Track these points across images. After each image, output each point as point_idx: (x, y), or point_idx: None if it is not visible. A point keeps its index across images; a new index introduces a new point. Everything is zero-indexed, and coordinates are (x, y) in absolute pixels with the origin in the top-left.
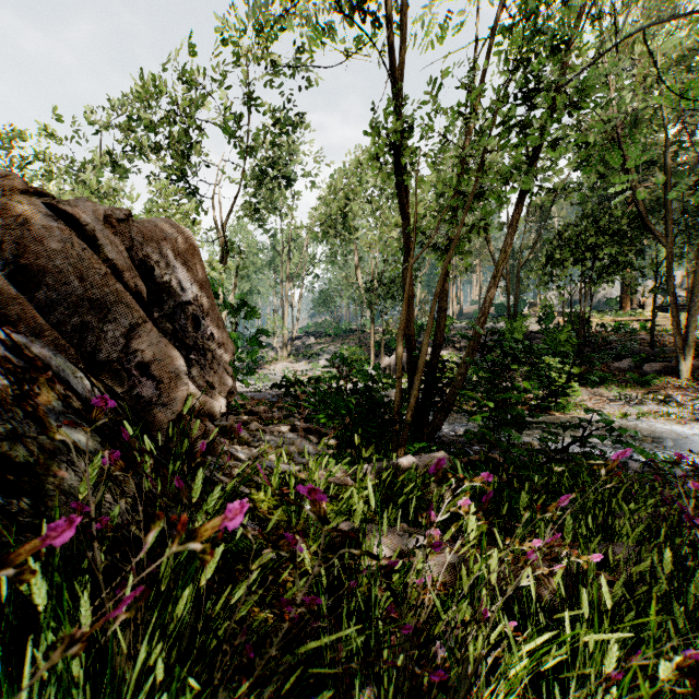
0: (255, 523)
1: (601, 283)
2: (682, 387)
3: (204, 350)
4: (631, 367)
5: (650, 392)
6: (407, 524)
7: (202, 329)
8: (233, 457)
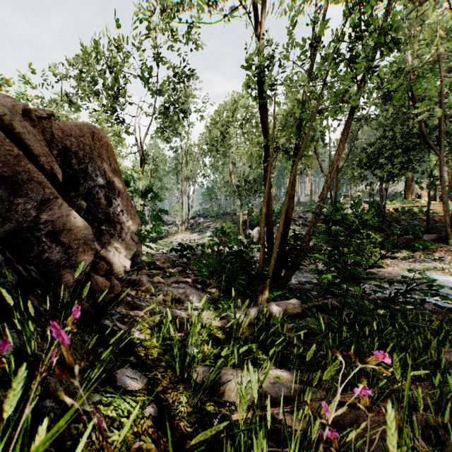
0: (142, 374)
1: (393, 181)
2: (450, 250)
3: (114, 222)
4: (414, 237)
5: (428, 254)
6: (274, 365)
7: (113, 206)
8: (136, 305)
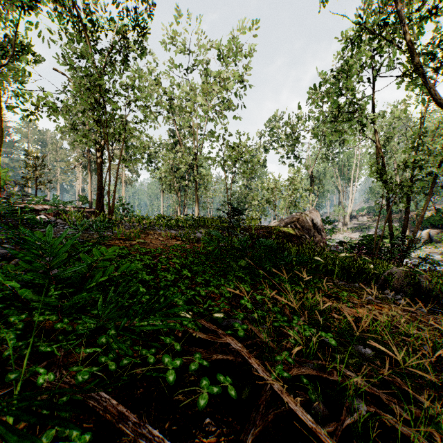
0: None
1: None
2: None
3: (321, 234)
4: None
5: None
6: None
7: (321, 230)
8: None
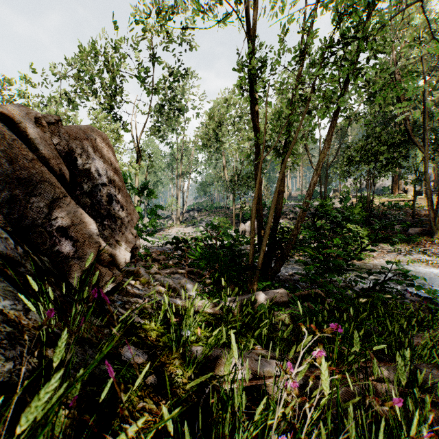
0: (143, 351)
1: (380, 176)
2: (434, 243)
3: (115, 218)
4: (400, 230)
5: (413, 246)
6: (260, 346)
7: (114, 203)
8: (135, 294)
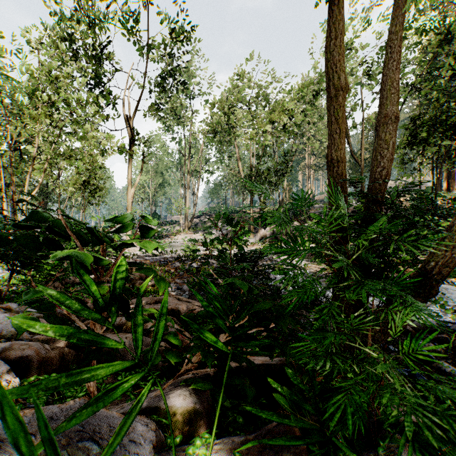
0: None
1: (451, 163)
2: None
3: None
4: None
5: None
6: None
7: None
8: None
